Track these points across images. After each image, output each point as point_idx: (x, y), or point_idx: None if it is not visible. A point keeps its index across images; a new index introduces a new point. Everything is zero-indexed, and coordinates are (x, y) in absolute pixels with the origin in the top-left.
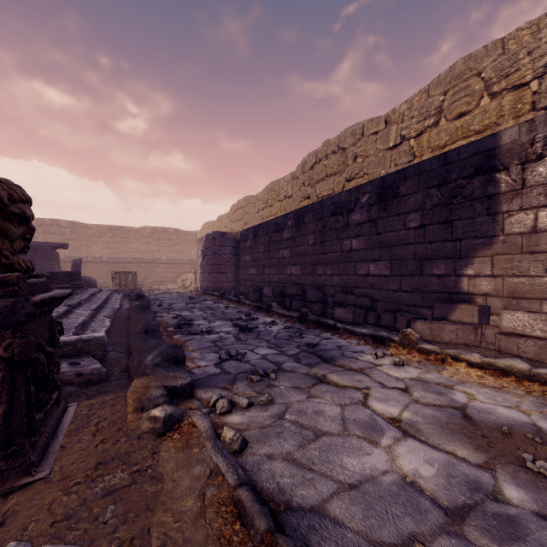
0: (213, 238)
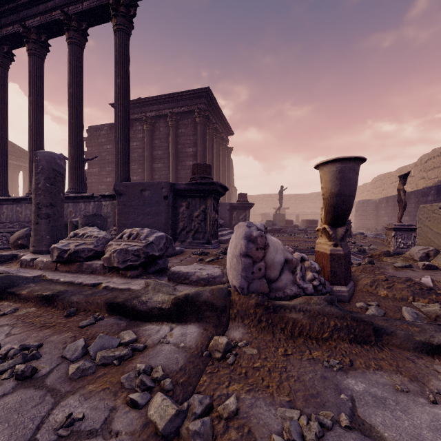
0: (362, 203)
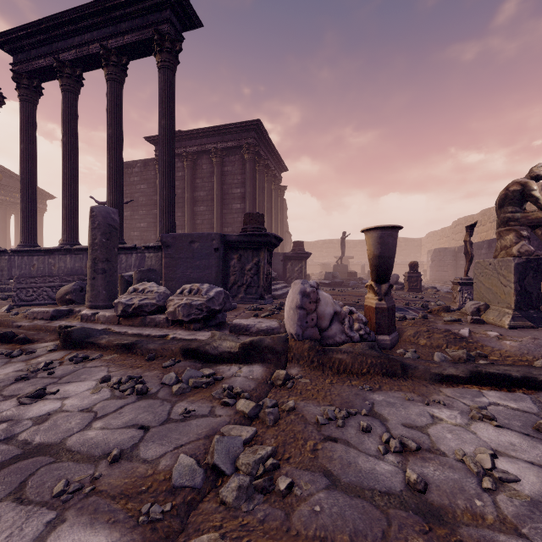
0: (438, 251)
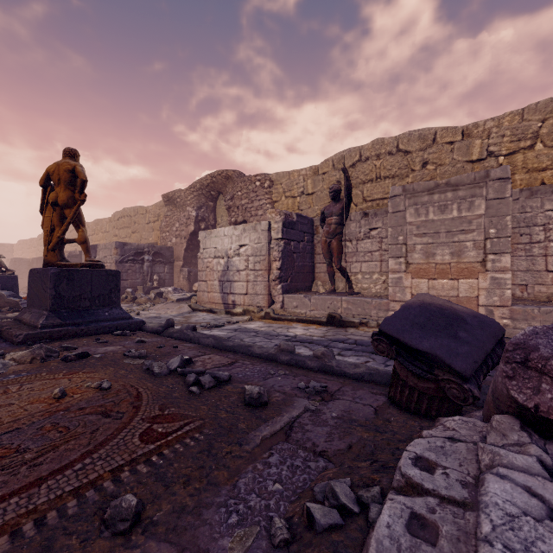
0: (14, 261)
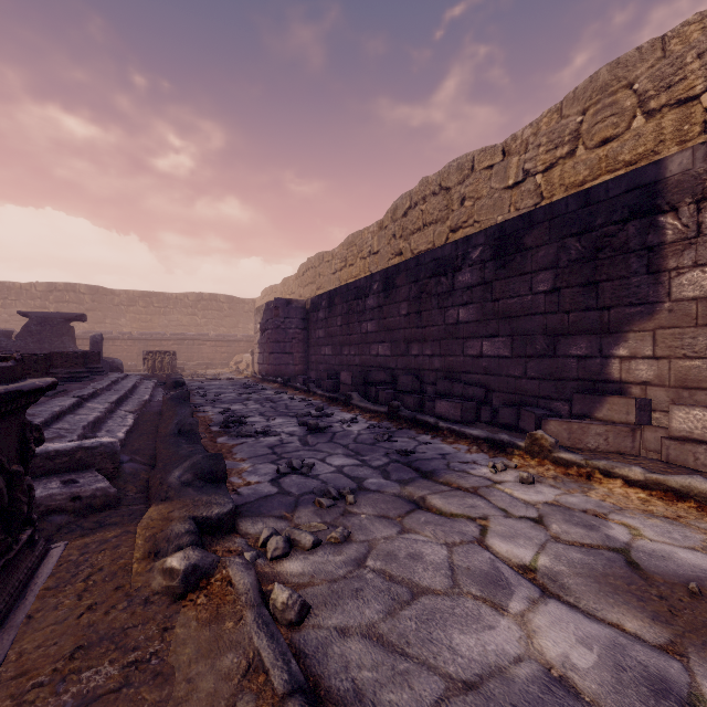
0: (275, 307)
